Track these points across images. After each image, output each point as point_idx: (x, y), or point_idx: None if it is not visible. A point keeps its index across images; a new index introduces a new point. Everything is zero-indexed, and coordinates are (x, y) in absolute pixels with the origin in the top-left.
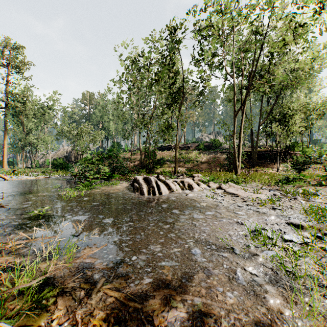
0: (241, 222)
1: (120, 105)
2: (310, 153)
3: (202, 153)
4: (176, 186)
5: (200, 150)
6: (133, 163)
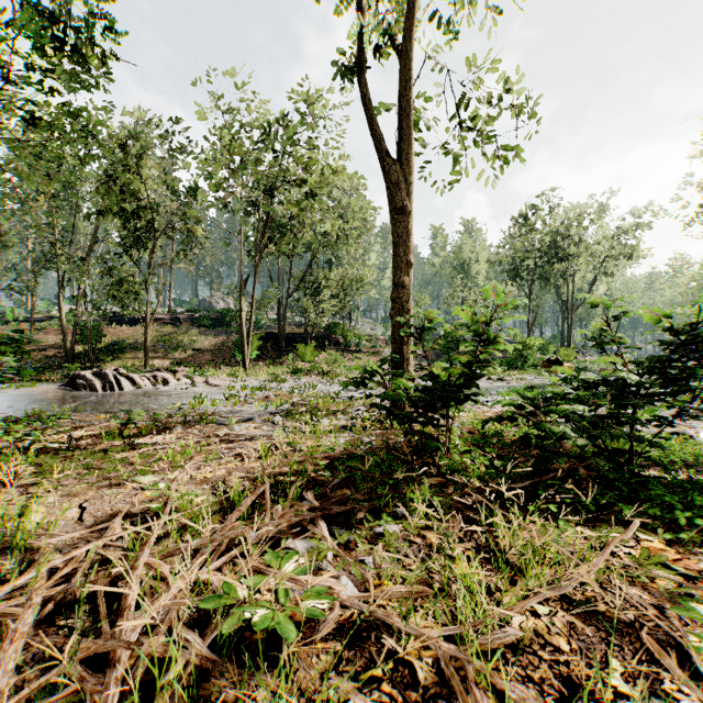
0: (198, 396)
1: (6, 221)
2: (351, 338)
3: (204, 333)
4: (144, 381)
5: (201, 328)
6: (39, 352)
